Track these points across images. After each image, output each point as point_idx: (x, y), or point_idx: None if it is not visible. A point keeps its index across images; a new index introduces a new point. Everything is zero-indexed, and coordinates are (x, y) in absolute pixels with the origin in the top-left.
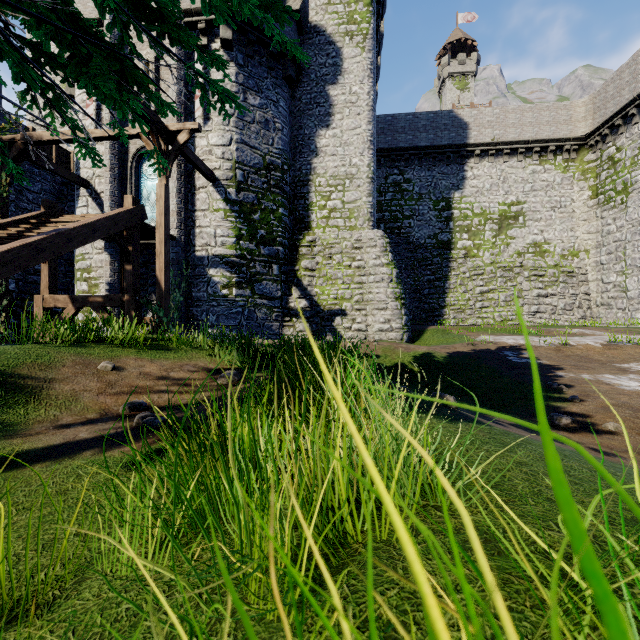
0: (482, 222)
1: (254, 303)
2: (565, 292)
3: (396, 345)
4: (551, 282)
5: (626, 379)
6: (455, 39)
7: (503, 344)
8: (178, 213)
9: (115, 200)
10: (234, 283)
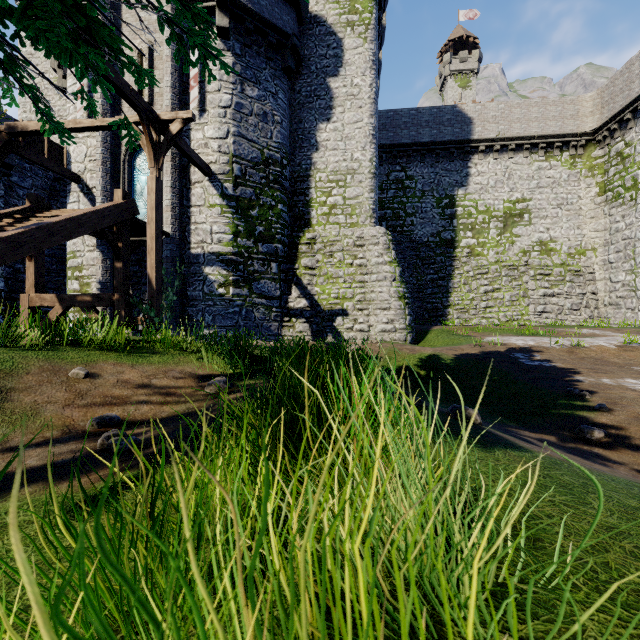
0: (486, 220)
1: (252, 303)
2: (572, 291)
3: (400, 346)
4: (557, 281)
5: None
6: (457, 36)
7: (512, 345)
8: (172, 209)
9: (107, 195)
10: (231, 282)
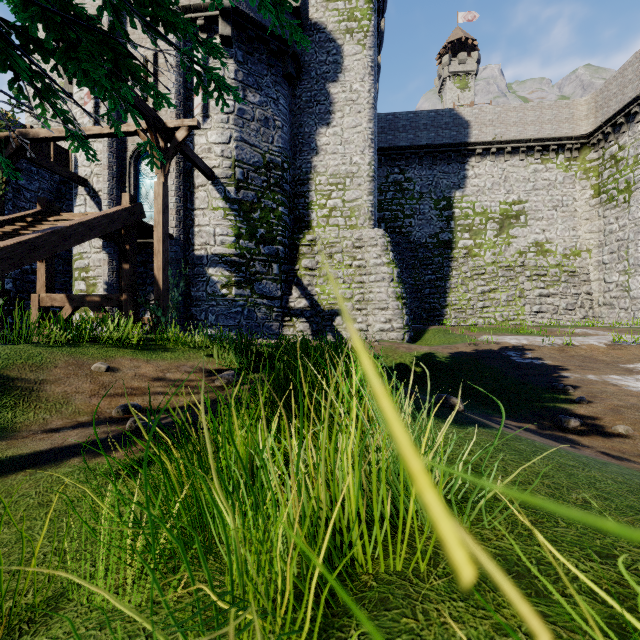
0: (483, 221)
1: (254, 303)
2: (567, 292)
3: (397, 345)
4: (553, 282)
5: (633, 380)
6: (456, 38)
7: (506, 344)
8: (177, 212)
9: (113, 199)
10: (233, 282)
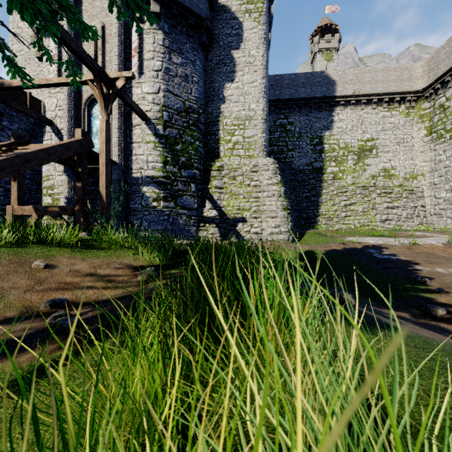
0: (346, 153)
1: (177, 212)
2: (407, 205)
3: (285, 244)
4: (397, 198)
5: None
6: (323, 24)
7: (366, 244)
8: (119, 144)
9: (71, 135)
10: (161, 197)
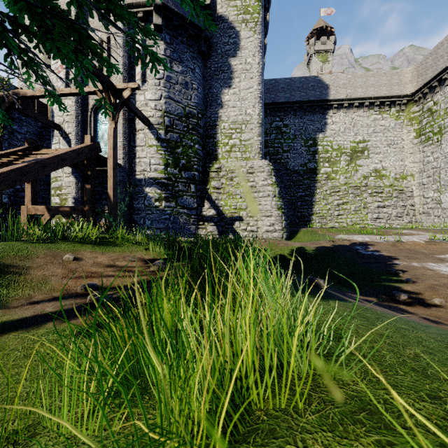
0: (338, 155)
1: (177, 212)
2: (397, 204)
3: (278, 242)
4: (387, 197)
5: (444, 266)
6: (319, 27)
7: (354, 241)
8: (123, 148)
9: (79, 139)
10: (163, 198)
